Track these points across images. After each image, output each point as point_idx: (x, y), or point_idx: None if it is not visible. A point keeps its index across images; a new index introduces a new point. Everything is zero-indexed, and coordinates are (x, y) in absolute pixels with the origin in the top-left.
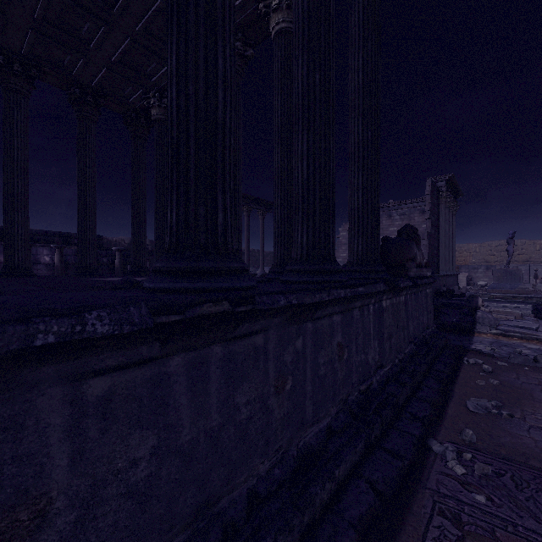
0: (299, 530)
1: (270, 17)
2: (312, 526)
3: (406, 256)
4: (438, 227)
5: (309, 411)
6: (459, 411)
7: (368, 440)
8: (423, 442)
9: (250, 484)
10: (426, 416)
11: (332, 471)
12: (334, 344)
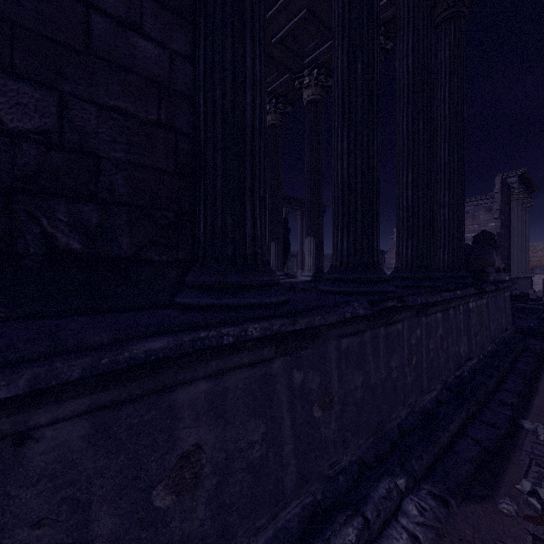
0: (433, 455)
1: None
2: (438, 457)
3: (486, 262)
4: (508, 226)
5: (425, 382)
6: None
7: (468, 413)
8: (514, 422)
9: (397, 422)
10: (514, 403)
11: (447, 425)
12: (437, 335)
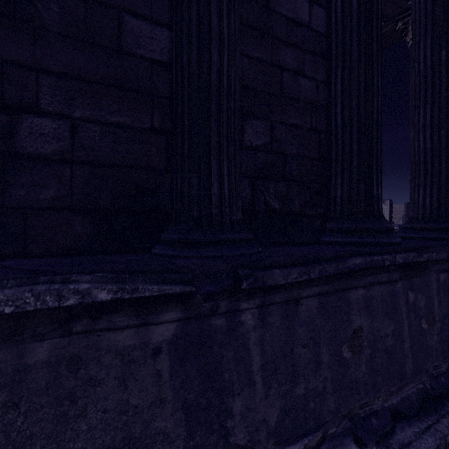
0: None
1: (408, 31)
2: None
3: None
4: None
5: None
6: None
7: None
8: None
9: None
10: None
11: None
12: None
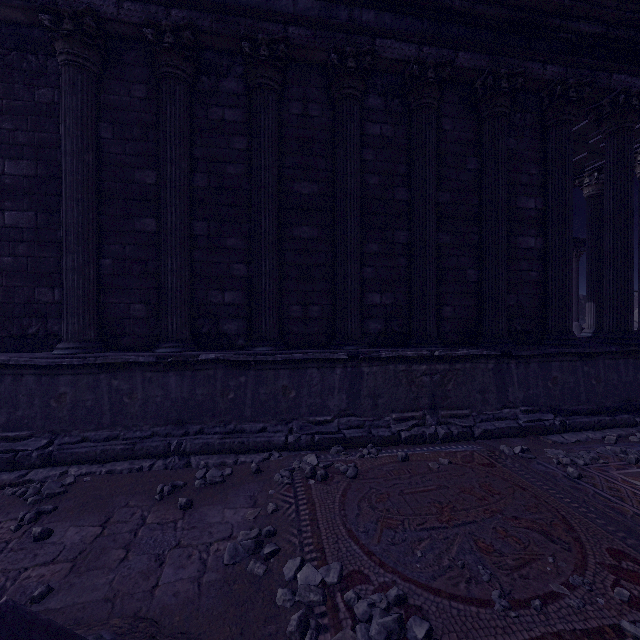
0: None
1: (635, 166)
2: None
3: None
4: None
5: None
6: None
7: None
8: None
9: None
10: None
11: None
12: None
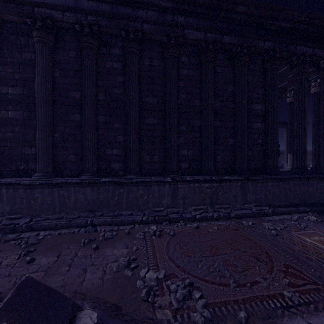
0: (321, 210)
1: (310, 88)
2: (323, 211)
3: None
4: None
5: None
6: None
7: None
8: None
9: (311, 202)
10: None
11: None
12: None
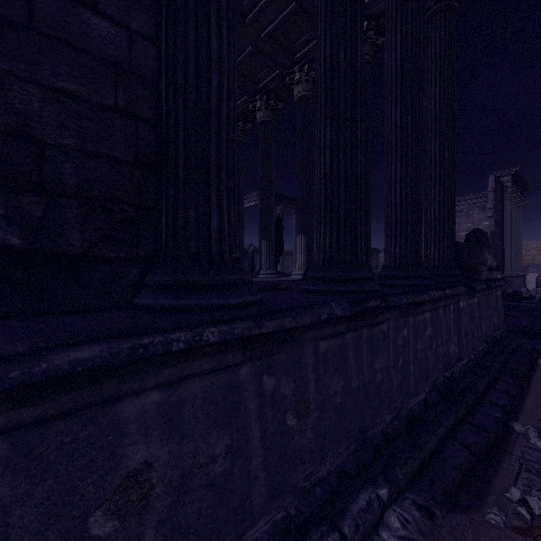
0: (418, 462)
1: None
2: (425, 463)
3: (477, 260)
4: (502, 225)
5: (412, 385)
6: (537, 404)
7: (457, 415)
8: (504, 424)
9: (382, 427)
10: (505, 404)
11: (435, 429)
12: (426, 335)
